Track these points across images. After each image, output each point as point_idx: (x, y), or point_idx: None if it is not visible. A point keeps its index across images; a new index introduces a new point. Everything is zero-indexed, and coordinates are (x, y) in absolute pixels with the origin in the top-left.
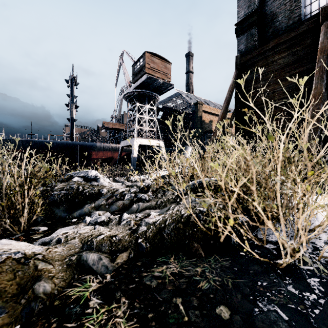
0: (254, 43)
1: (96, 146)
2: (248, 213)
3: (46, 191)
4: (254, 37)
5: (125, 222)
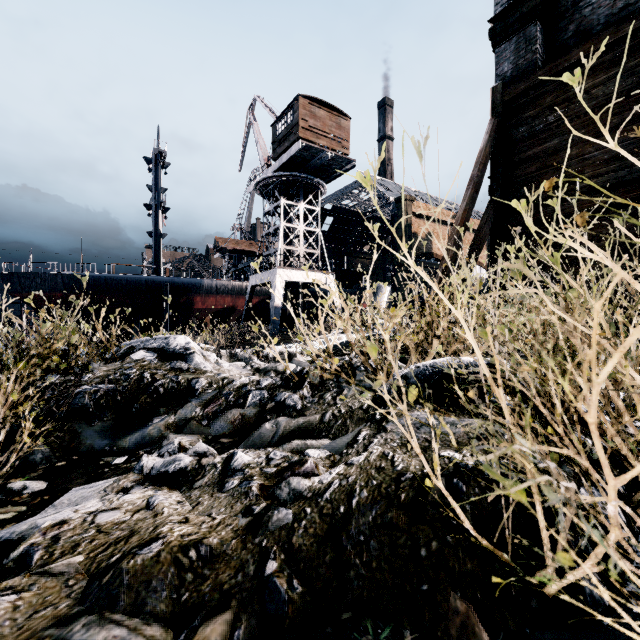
0: (535, 56)
1: (203, 285)
2: (599, 472)
3: (66, 385)
4: (535, 44)
5: (237, 484)
